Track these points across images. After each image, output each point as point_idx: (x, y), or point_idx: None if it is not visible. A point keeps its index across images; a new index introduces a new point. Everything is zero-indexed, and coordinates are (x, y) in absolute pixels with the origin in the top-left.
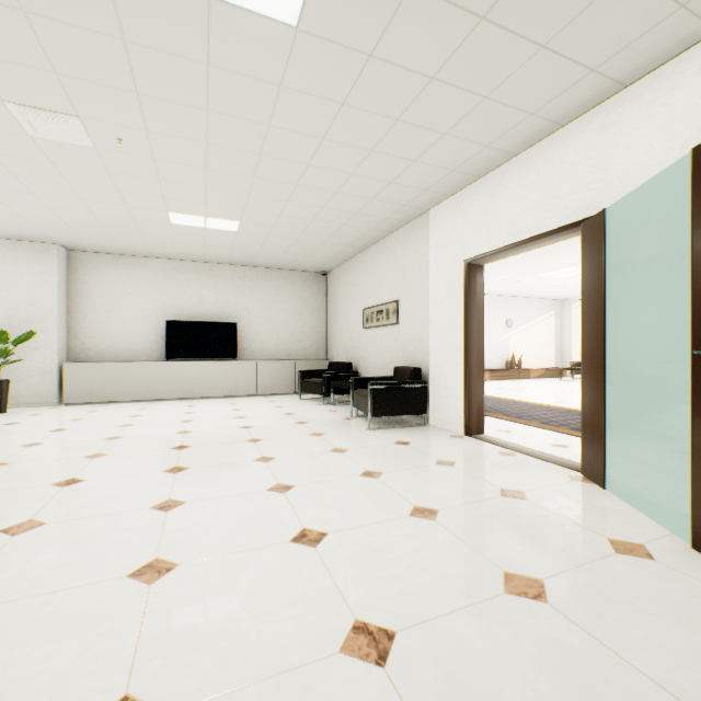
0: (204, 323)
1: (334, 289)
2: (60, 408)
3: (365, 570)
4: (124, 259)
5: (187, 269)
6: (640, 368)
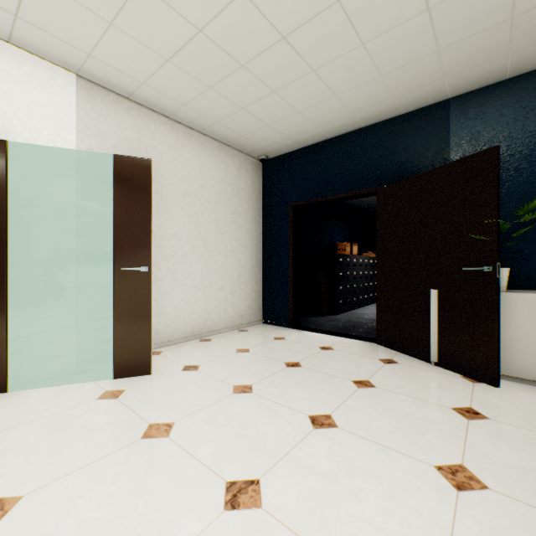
0: None
1: None
2: None
3: (147, 533)
4: None
5: None
6: (22, 282)
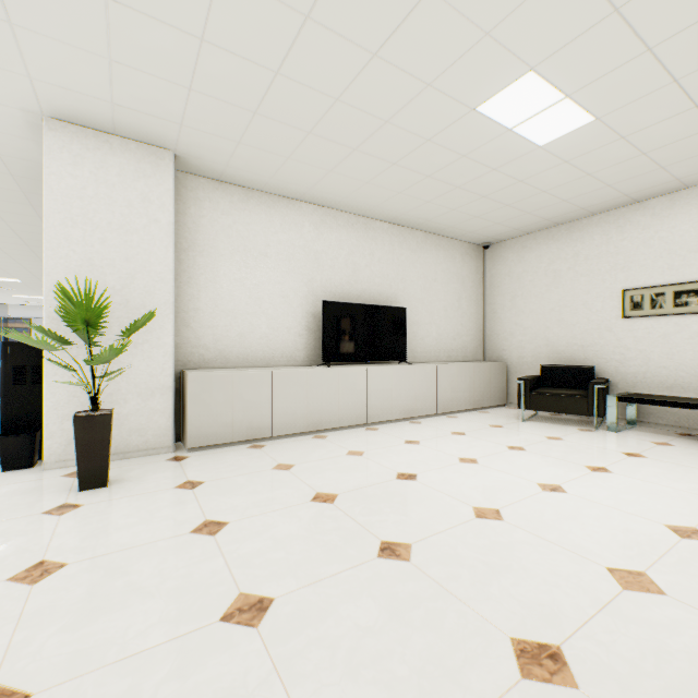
0: (368, 307)
1: (510, 267)
2: (192, 458)
3: None
4: (256, 196)
5: (339, 224)
6: None
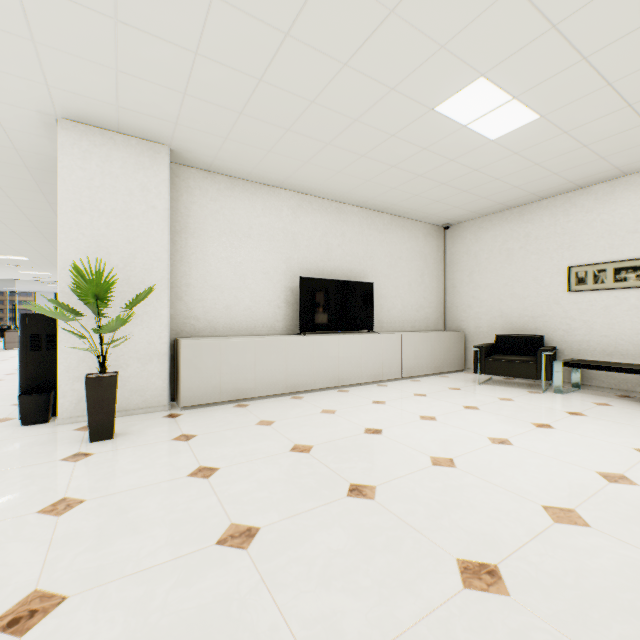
0: (340, 282)
1: (468, 245)
2: (186, 415)
3: None
4: (240, 184)
5: (314, 208)
6: None
